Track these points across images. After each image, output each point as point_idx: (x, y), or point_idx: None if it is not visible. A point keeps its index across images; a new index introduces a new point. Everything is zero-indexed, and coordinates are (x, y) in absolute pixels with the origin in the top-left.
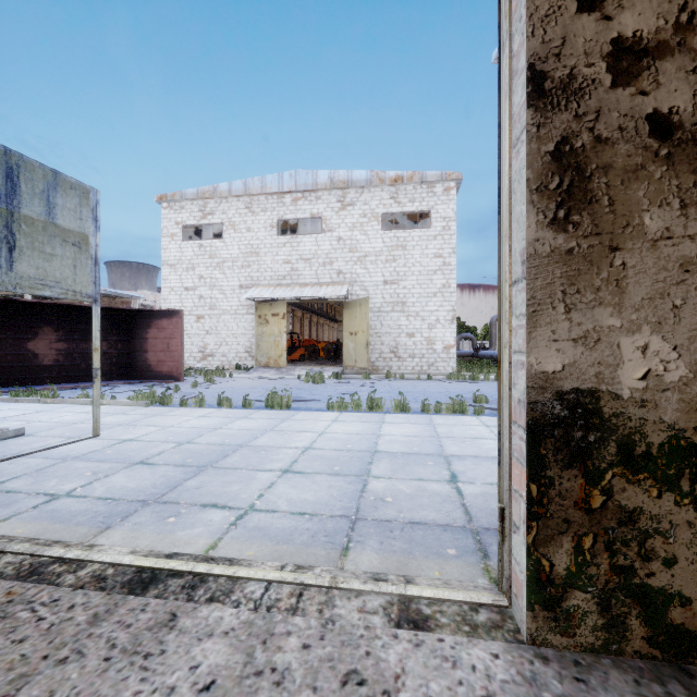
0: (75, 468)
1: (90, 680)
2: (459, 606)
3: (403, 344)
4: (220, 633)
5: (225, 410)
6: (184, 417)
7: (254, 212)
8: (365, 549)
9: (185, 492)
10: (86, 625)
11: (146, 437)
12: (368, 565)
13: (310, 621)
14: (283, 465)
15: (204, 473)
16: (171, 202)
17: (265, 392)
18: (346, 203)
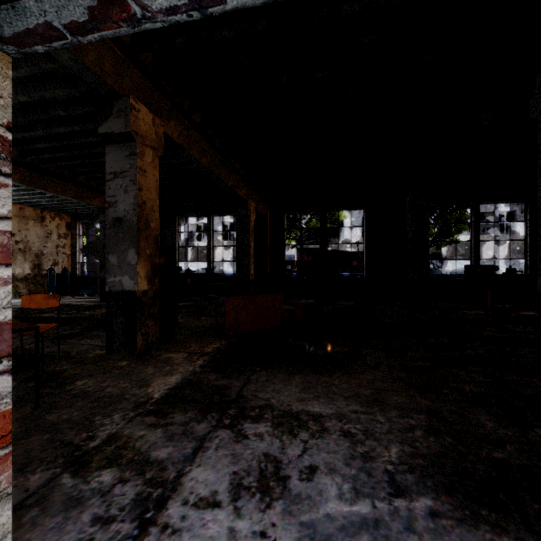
0: None
1: None
2: None
3: None
4: None
5: None
6: None
7: None
8: None
9: None
10: None
11: None
12: None
13: None
14: None
15: None
16: None
17: None
18: None
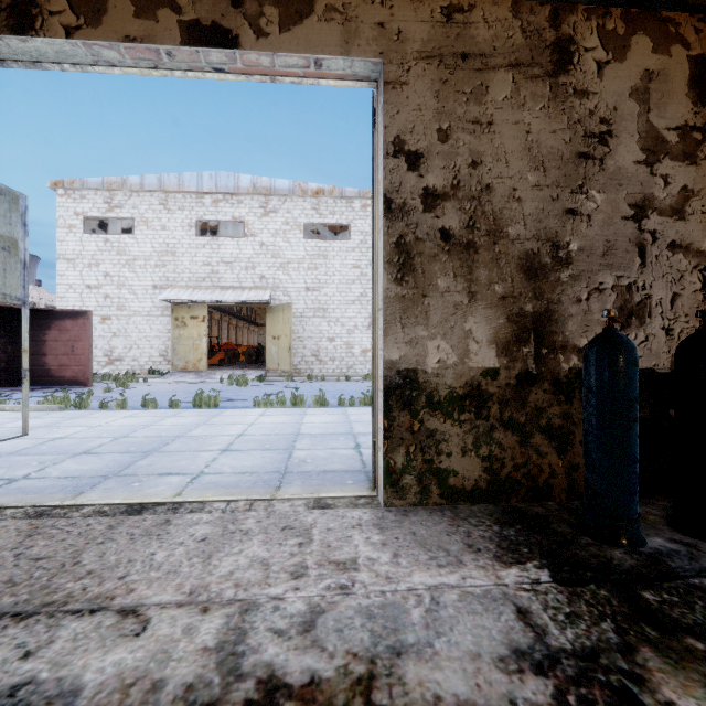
0: (17, 461)
1: (127, 546)
2: (349, 499)
3: (324, 348)
4: (203, 522)
5: (151, 410)
6: (109, 418)
7: (170, 210)
8: (292, 486)
9: (140, 468)
10: (107, 530)
11: (77, 435)
12: (295, 493)
13: (260, 513)
14: (222, 447)
15: (151, 456)
16: (69, 189)
17: (188, 395)
18: (269, 209)
